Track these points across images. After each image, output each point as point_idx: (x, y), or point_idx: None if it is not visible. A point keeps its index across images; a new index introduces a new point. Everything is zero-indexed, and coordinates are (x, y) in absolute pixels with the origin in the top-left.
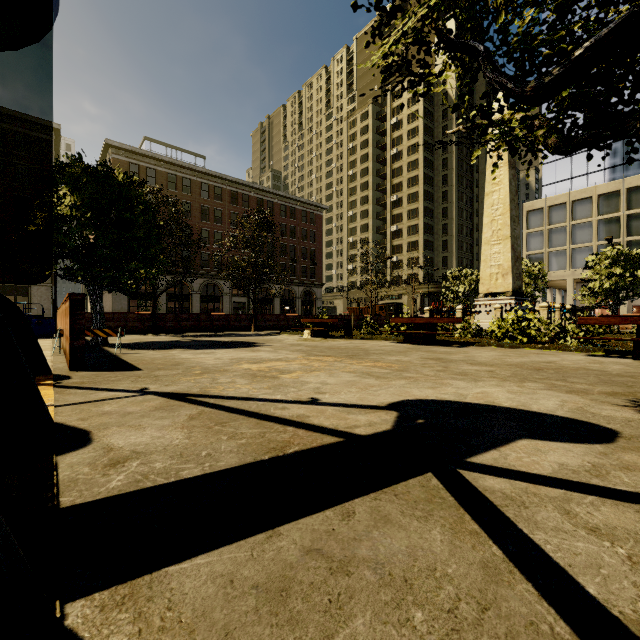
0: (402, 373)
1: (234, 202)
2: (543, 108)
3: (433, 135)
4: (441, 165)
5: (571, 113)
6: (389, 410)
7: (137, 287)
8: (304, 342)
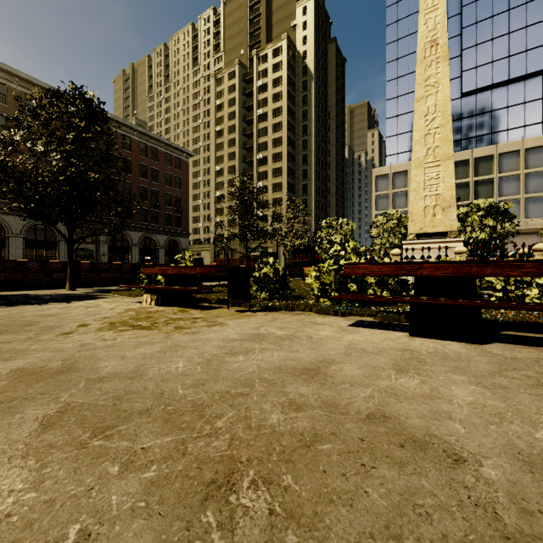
0: None
1: None
2: (387, 89)
3: (295, 102)
4: (301, 131)
5: (409, 96)
6: None
7: None
8: (113, 338)
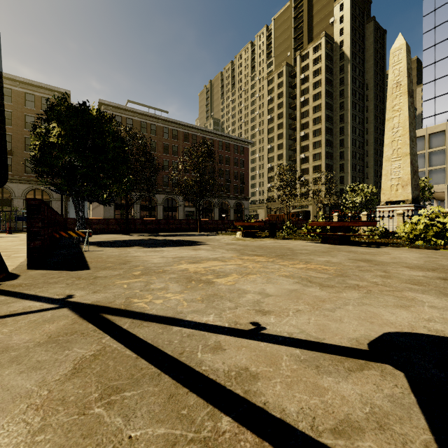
0: (344, 279)
1: (186, 140)
2: (424, 57)
3: (332, 85)
4: (339, 107)
5: None
6: (381, 363)
7: (110, 198)
8: (237, 241)
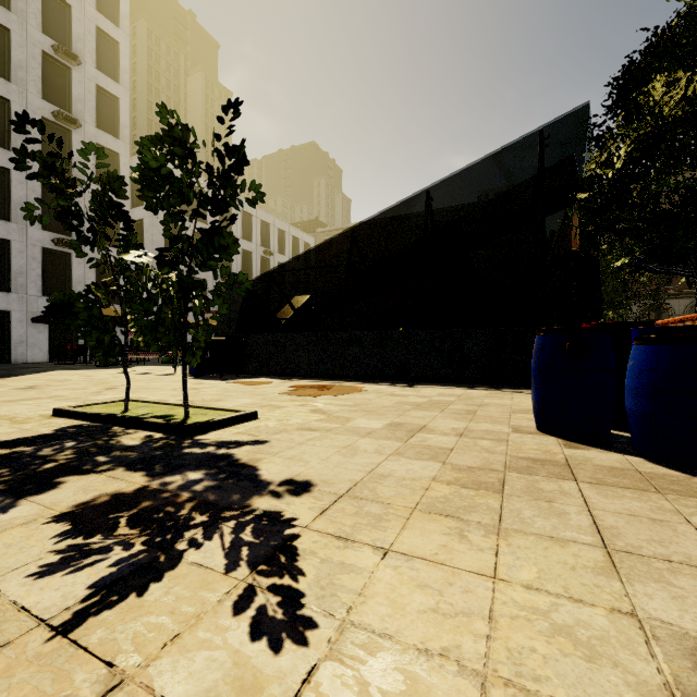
0: None
1: None
2: None
3: None
4: None
5: None
6: None
7: None
8: None
